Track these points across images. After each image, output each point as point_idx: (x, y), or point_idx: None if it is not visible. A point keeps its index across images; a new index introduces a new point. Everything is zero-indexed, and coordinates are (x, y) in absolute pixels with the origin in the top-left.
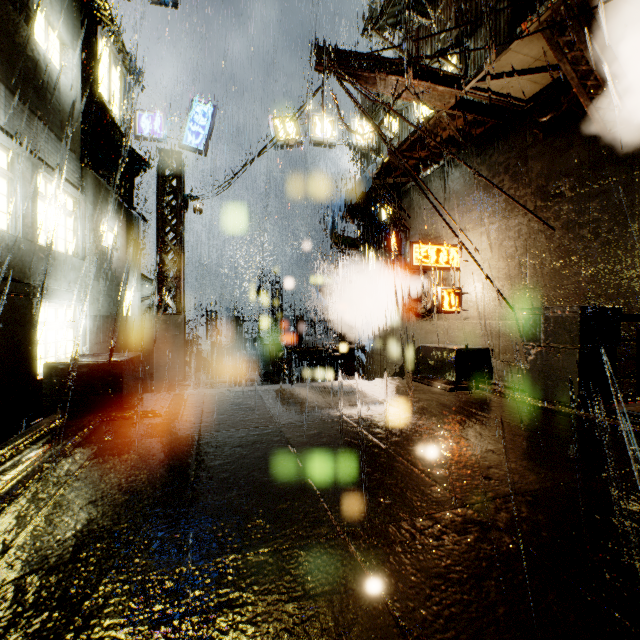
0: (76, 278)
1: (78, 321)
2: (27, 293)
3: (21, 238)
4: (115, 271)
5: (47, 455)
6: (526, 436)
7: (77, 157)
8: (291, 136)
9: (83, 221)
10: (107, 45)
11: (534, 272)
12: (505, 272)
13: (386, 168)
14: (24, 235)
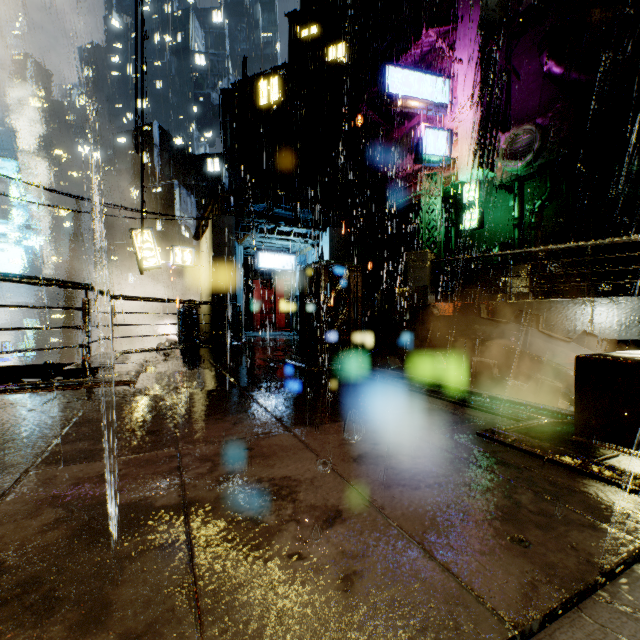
0: None
1: None
2: None
3: None
4: None
5: (434, 390)
6: None
7: None
8: None
9: None
10: None
11: None
12: None
13: None
14: None
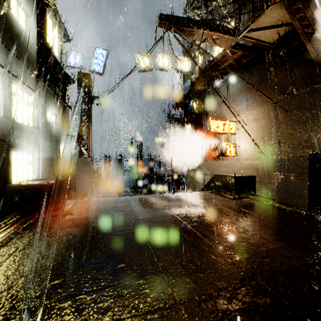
0: (34, 138)
1: (35, 161)
2: (6, 146)
3: (2, 117)
4: (55, 135)
5: None
6: (282, 228)
7: (34, 75)
8: (147, 65)
9: (38, 108)
10: (51, 18)
11: (276, 135)
12: (260, 135)
13: (196, 81)
14: (4, 115)
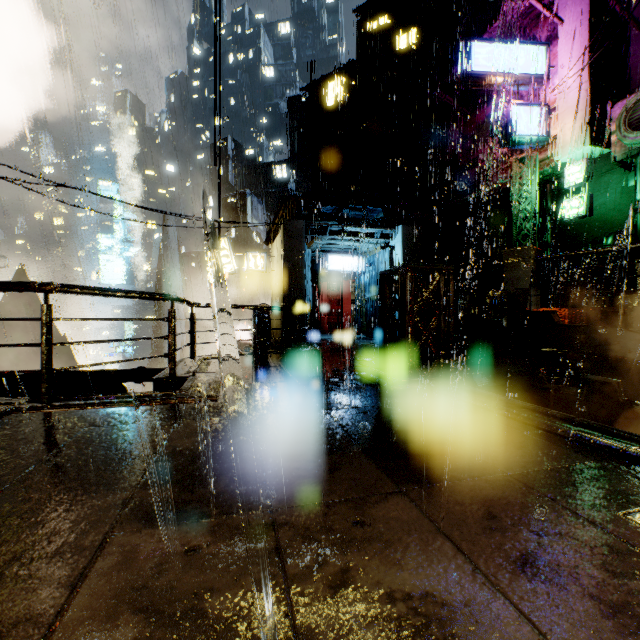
0: None
1: None
2: None
3: None
4: None
5: (579, 433)
6: (73, 456)
7: None
8: None
9: None
10: None
11: None
12: None
13: None
14: None
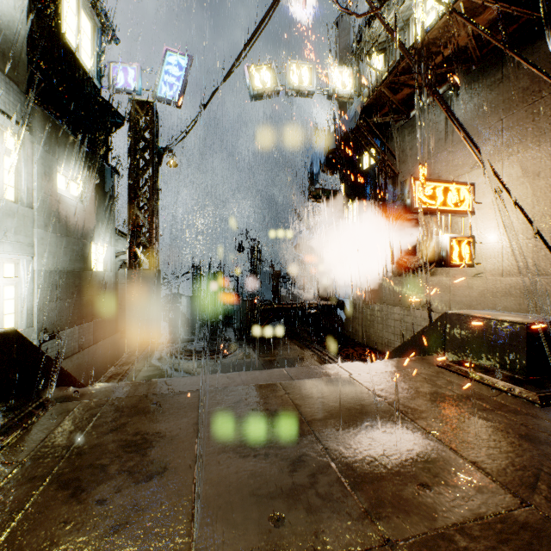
0: (17, 227)
1: (22, 277)
2: None
3: None
4: (79, 223)
5: None
6: None
7: (21, 90)
8: (267, 85)
9: (29, 163)
10: None
11: None
12: (544, 212)
13: (373, 103)
14: None
